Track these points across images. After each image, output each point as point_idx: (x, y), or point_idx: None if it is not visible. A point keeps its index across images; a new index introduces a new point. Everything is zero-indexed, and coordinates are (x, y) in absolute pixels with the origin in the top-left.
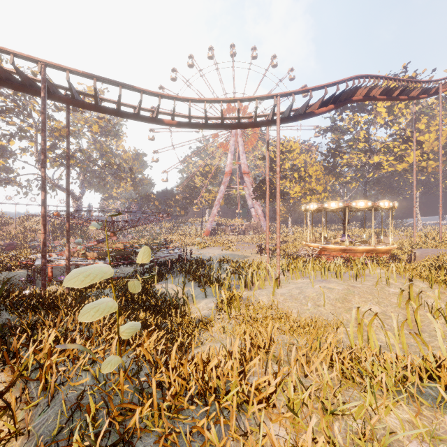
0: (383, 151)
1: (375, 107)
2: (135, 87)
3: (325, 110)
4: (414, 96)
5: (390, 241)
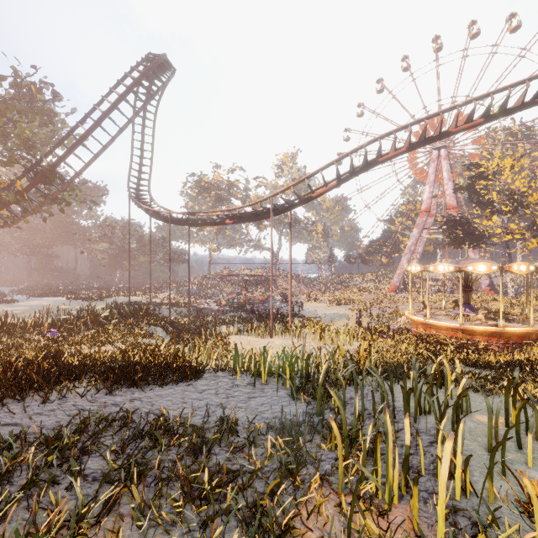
0: None
1: None
2: (202, 212)
3: (324, 190)
4: None
5: (501, 320)
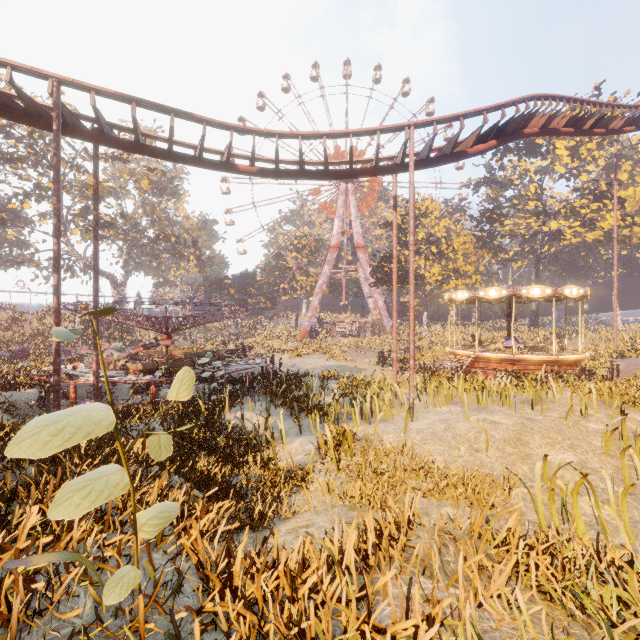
0: (565, 214)
1: (552, 148)
2: (194, 115)
3: (483, 148)
4: (616, 129)
5: (580, 347)
